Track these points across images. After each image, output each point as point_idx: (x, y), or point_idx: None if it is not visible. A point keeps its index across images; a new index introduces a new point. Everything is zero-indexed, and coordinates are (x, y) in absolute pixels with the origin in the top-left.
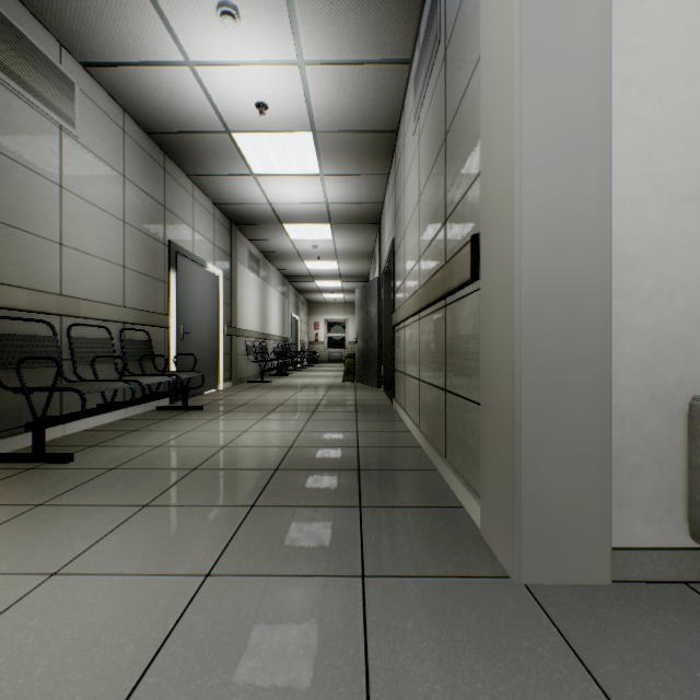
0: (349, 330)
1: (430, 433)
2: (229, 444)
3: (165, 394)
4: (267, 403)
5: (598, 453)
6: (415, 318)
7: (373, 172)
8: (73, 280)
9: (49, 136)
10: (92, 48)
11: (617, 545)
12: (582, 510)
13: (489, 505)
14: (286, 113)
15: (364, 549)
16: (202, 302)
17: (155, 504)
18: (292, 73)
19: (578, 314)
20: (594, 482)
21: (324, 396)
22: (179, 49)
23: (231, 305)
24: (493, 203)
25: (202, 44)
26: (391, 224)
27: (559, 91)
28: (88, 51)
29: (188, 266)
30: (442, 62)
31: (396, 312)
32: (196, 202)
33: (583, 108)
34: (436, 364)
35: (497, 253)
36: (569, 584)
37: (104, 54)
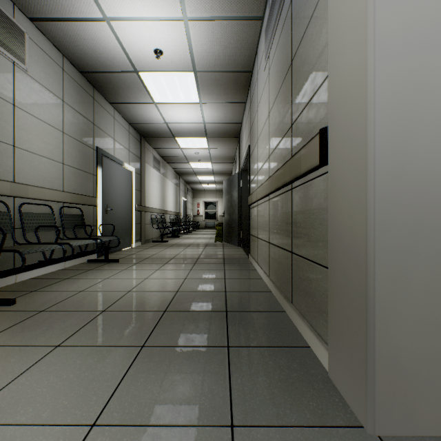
0: (219, 208)
1: (278, 282)
2: (132, 289)
3: (91, 252)
4: (163, 257)
5: None
6: (265, 199)
7: (235, 101)
8: (24, 172)
9: (4, 68)
10: (36, 7)
11: None
12: (430, 368)
13: (338, 355)
14: (175, 57)
15: (232, 393)
16: (121, 189)
17: (66, 345)
18: (179, 27)
19: (426, 191)
20: (440, 344)
21: (202, 252)
22: (99, 8)
23: (141, 191)
24: (343, 98)
25: (115, 4)
26: (247, 136)
27: None
28: (33, 9)
29: (110, 164)
30: (288, 7)
31: (251, 195)
32: (116, 122)
33: (431, 6)
34: (284, 232)
35: (347, 140)
36: (418, 436)
37: (45, 11)
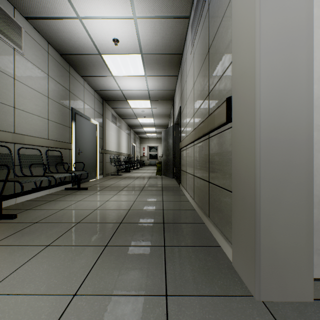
0: (159, 151)
1: (200, 203)
2: (98, 208)
3: (68, 182)
4: (119, 186)
5: (306, 223)
6: (191, 145)
7: (170, 74)
8: (21, 125)
9: (8, 53)
10: (30, 9)
11: (316, 277)
12: (296, 257)
13: (238, 250)
14: (127, 44)
15: (167, 275)
16: (88, 137)
17: (53, 245)
18: (130, 23)
19: (294, 141)
20: (303, 241)
21: (147, 182)
22: (74, 10)
23: (103, 139)
24: (241, 78)
25: (85, 7)
26: (179, 100)
27: (283, 8)
28: (28, 11)
29: (81, 120)
30: (207, 11)
31: (182, 142)
32: (85, 89)
33: (297, 18)
34: (203, 168)
35: (243, 106)
36: (289, 301)
37: (36, 12)
